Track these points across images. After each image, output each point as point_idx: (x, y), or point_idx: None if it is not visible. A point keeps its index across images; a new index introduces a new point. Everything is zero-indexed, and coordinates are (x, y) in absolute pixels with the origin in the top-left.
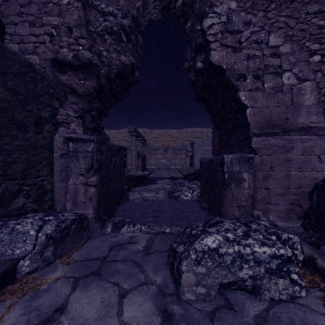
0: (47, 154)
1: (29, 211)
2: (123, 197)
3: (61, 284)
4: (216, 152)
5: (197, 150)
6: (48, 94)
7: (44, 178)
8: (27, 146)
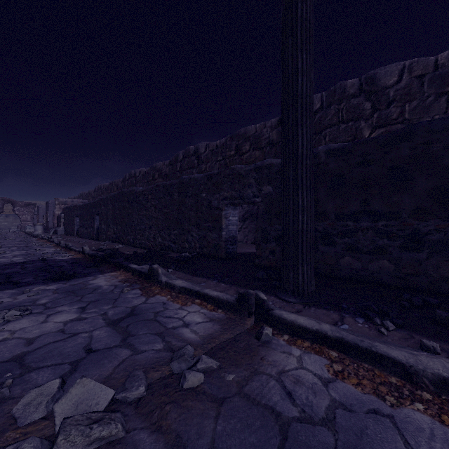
0: None
1: None
2: None
3: None
4: None
5: None
6: None
7: None
8: None
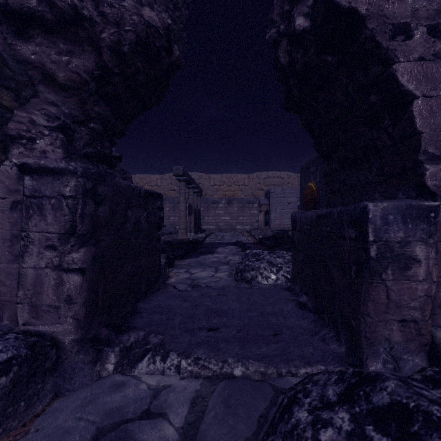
0: None
1: None
2: (157, 281)
3: None
4: (307, 205)
5: (275, 203)
6: None
7: None
8: None
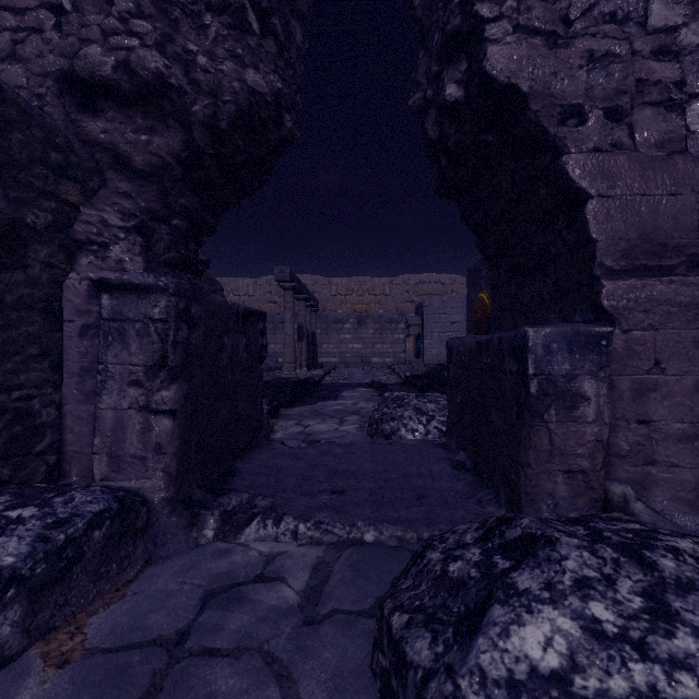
0: (43, 326)
1: None
2: (258, 434)
3: None
4: (476, 326)
5: (431, 322)
6: (45, 163)
7: (33, 392)
8: None
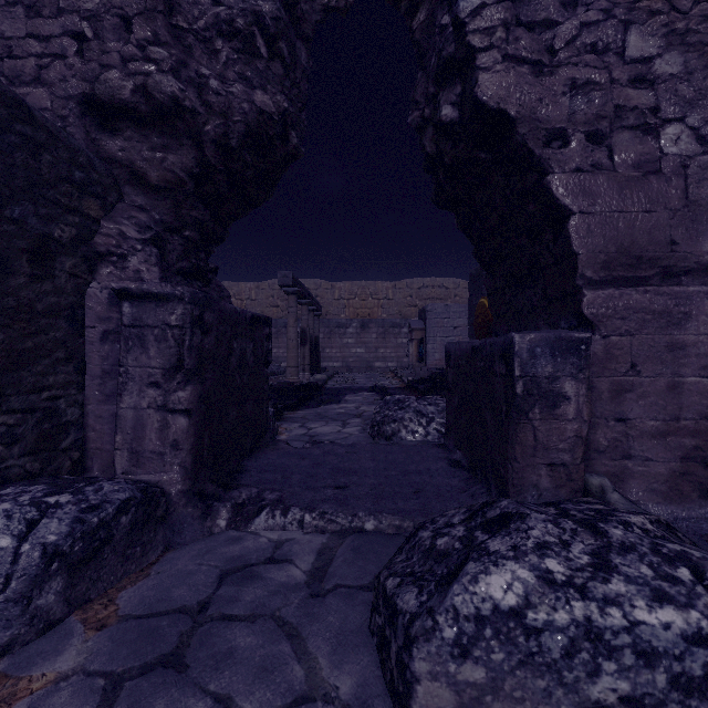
0: (69, 331)
1: (16, 478)
2: (264, 435)
3: (67, 697)
4: (478, 331)
5: (434, 327)
6: (70, 181)
7: (60, 393)
8: (8, 311)
